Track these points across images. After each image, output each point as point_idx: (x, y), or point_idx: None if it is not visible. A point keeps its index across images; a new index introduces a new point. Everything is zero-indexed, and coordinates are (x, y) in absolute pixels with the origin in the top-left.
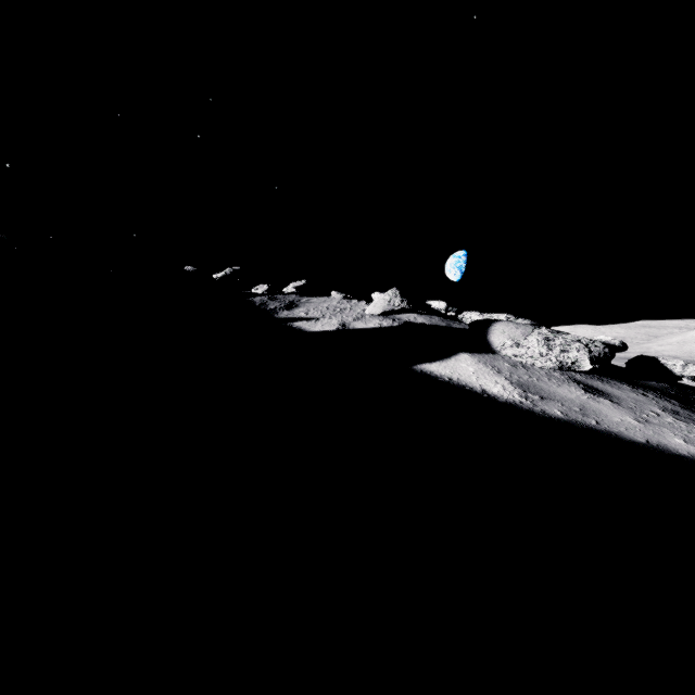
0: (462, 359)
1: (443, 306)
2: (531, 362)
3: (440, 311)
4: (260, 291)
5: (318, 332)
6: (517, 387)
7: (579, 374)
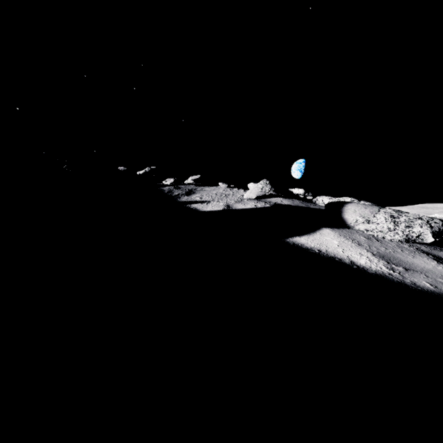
0: (325, 233)
1: (302, 192)
2: (381, 235)
3: (299, 195)
4: (168, 183)
5: (209, 212)
6: (380, 258)
7: (423, 245)
